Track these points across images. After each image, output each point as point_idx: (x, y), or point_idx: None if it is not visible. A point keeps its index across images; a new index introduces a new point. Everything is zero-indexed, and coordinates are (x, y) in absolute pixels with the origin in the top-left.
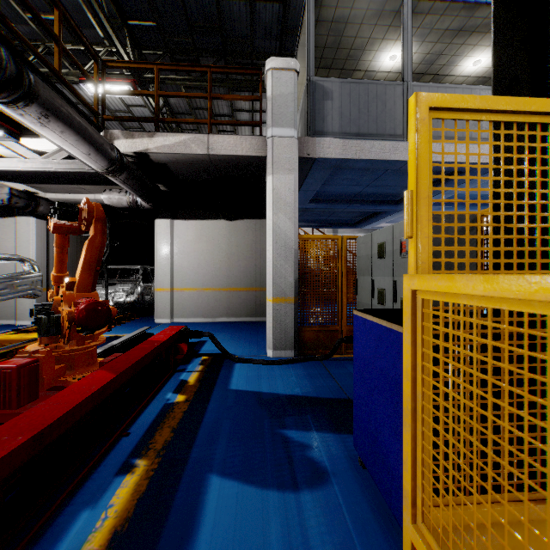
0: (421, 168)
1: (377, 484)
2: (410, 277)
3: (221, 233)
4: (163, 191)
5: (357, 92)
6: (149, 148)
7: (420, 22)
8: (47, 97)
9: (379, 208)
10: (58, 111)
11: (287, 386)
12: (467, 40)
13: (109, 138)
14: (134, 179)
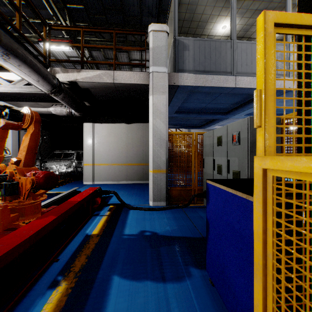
0: (268, 71)
1: (224, 302)
2: (261, 158)
3: (122, 131)
4: (88, 106)
5: (203, 46)
6: (77, 78)
7: (241, 5)
8: (8, 42)
9: (215, 117)
10: (16, 51)
11: (161, 225)
12: None
13: (53, 73)
14: (68, 97)
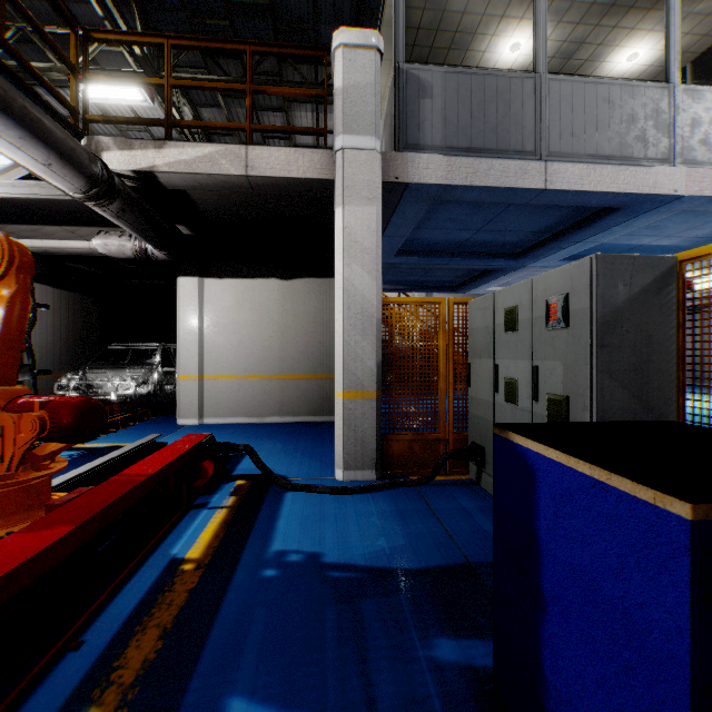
0: None
1: None
2: None
3: (271, 297)
4: (187, 235)
5: (467, 87)
6: (156, 164)
7: None
8: None
9: (492, 264)
10: None
11: (365, 534)
12: (621, 22)
13: (94, 149)
14: (134, 212)
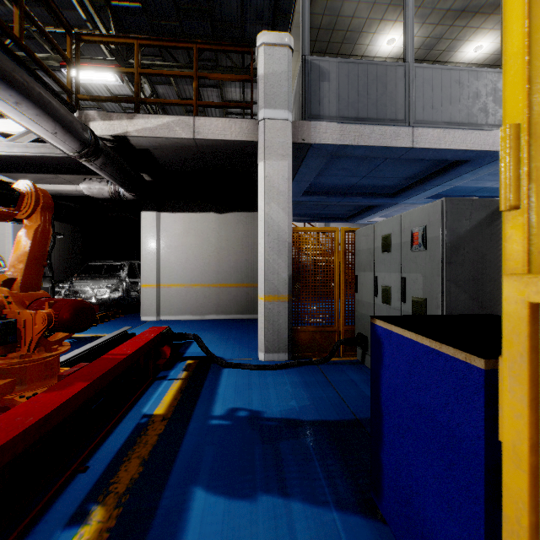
0: (536, 81)
1: None
2: (525, 278)
3: (210, 226)
4: (148, 181)
5: (355, 73)
6: (128, 131)
7: (422, 1)
8: None
9: (374, 201)
10: (11, 76)
11: (281, 397)
12: (469, 23)
13: (84, 120)
14: (112, 165)
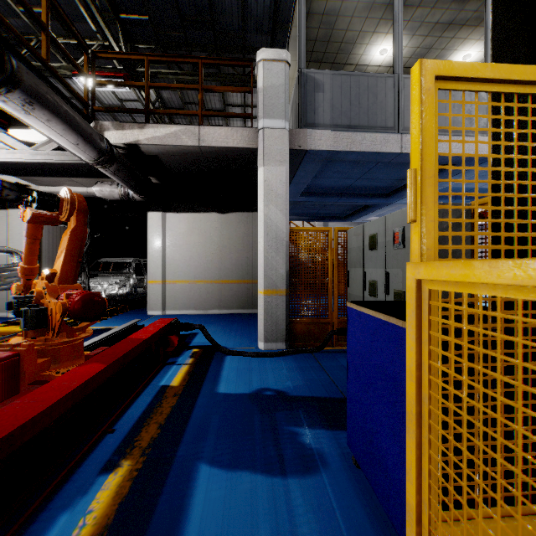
0: (426, 143)
1: (373, 487)
2: (414, 265)
3: (213, 226)
4: (155, 183)
5: (348, 84)
6: (139, 139)
7: (411, 15)
8: (32, 83)
9: (369, 201)
10: (44, 98)
11: (278, 379)
12: (457, 34)
13: (99, 129)
14: (125, 170)
